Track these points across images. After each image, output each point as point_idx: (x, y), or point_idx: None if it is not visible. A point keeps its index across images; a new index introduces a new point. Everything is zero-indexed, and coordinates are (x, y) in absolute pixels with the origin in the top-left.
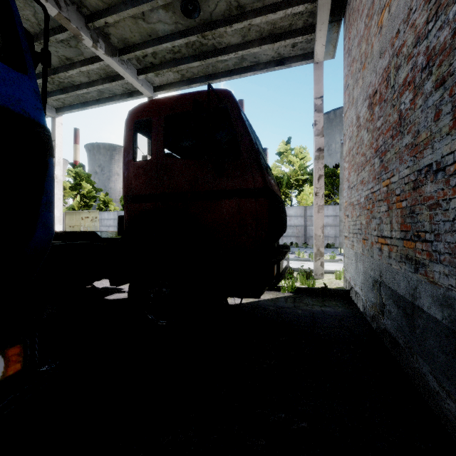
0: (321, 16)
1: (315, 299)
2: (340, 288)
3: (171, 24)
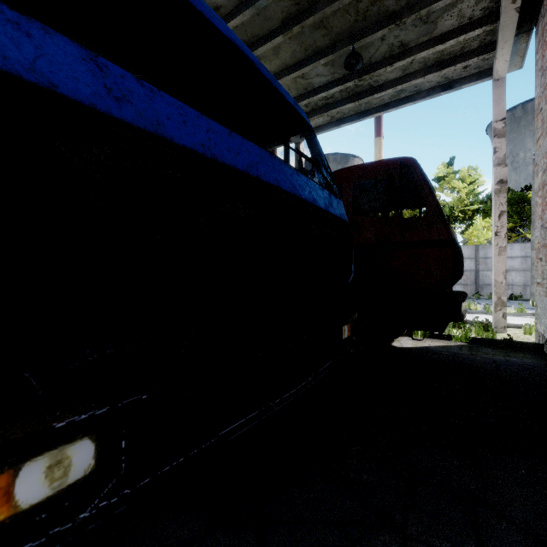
0: (504, 36)
1: (496, 350)
2: (529, 342)
3: (328, 75)
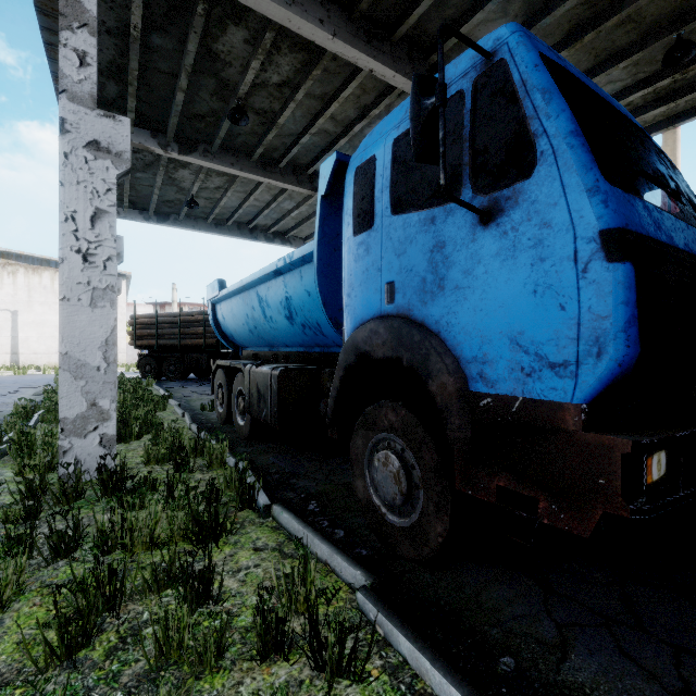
0: None
1: None
2: None
3: (626, 79)
